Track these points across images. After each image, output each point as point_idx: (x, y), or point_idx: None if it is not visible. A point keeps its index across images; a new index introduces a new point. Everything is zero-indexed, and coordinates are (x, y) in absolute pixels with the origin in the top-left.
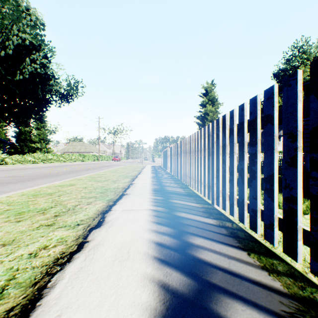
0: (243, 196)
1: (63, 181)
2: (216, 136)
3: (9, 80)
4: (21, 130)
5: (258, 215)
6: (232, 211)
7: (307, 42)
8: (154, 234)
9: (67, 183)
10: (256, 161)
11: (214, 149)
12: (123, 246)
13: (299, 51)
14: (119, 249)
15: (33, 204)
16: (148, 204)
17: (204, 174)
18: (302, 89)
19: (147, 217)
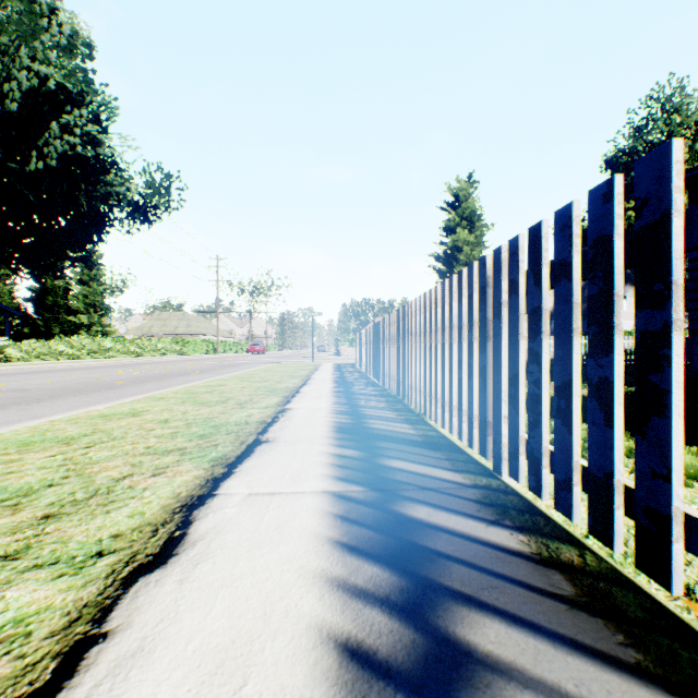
0: (609, 463)
1: (117, 402)
2: (508, 287)
3: (14, 172)
4: (46, 286)
5: (676, 532)
6: (567, 503)
7: (683, 88)
8: (336, 600)
9: (125, 409)
10: (669, 355)
11: (501, 322)
12: (222, 663)
13: (665, 109)
14: (207, 681)
15: (2, 475)
16: (322, 475)
17: (471, 388)
18: (685, 187)
19: (317, 524)
